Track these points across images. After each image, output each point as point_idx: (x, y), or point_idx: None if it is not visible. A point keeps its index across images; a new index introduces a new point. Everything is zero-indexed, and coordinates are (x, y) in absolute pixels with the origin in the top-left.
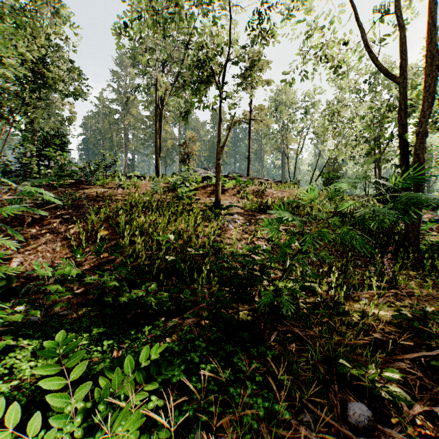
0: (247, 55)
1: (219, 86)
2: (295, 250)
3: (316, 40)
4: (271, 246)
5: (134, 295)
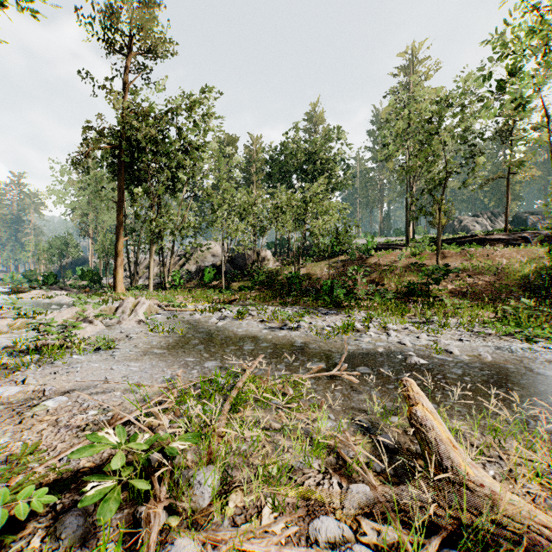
0: (502, 114)
1: (436, 200)
2: (467, 290)
3: (530, 136)
4: (455, 288)
5: (388, 292)
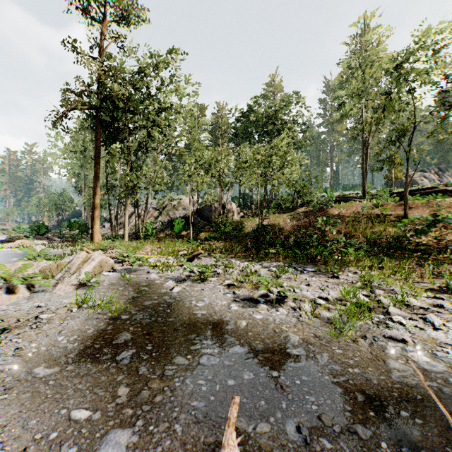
0: None
1: (405, 150)
2: (447, 242)
3: None
4: (431, 240)
5: (360, 244)
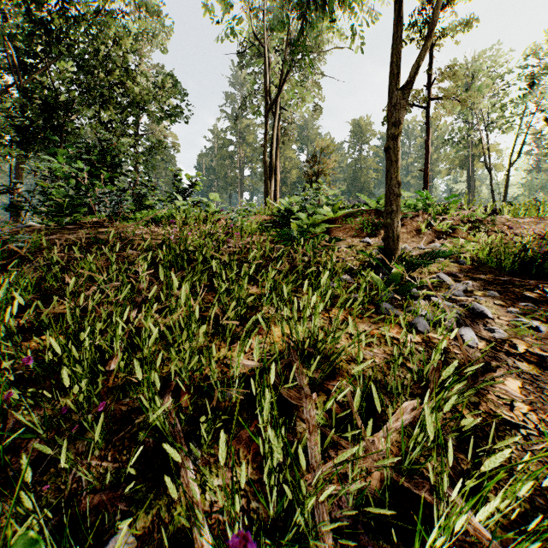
0: None
1: None
2: None
3: None
4: None
5: None
